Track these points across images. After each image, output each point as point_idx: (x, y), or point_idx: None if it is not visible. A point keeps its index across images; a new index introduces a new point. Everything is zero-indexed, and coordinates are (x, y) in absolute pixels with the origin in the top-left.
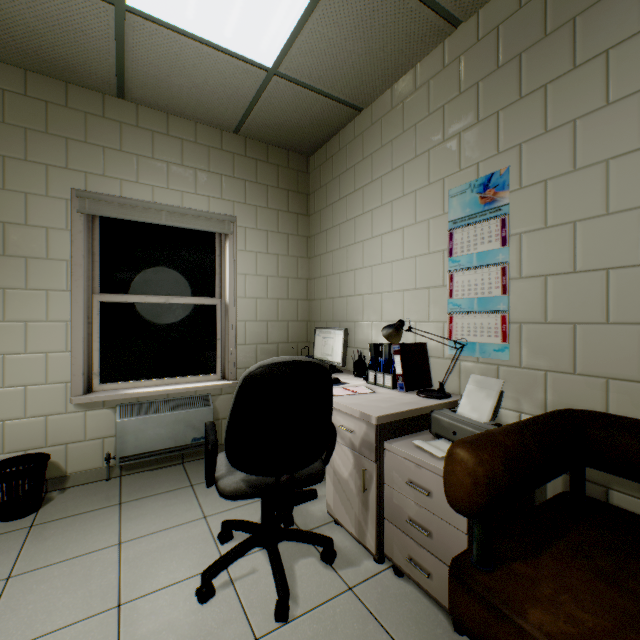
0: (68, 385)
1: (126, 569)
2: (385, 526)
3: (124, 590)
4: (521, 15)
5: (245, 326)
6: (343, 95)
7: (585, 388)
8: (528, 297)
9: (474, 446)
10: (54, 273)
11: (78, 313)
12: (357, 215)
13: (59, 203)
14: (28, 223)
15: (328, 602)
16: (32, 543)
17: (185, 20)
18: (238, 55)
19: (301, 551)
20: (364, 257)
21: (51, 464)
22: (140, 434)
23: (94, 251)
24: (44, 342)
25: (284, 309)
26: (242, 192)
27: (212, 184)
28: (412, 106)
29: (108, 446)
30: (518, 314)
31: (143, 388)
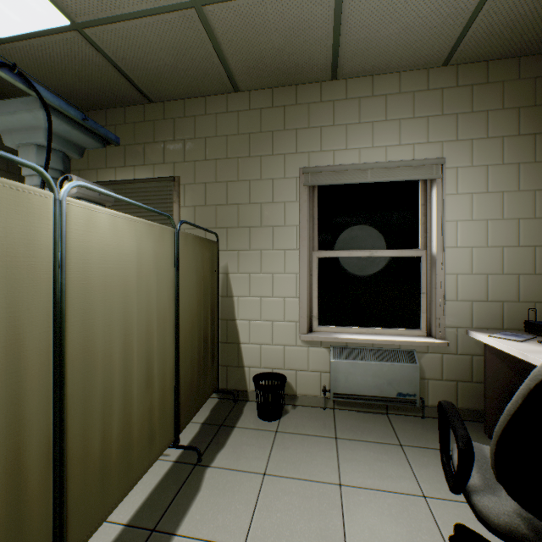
0: (297, 324)
1: (348, 521)
2: None
3: None
4: None
5: (456, 280)
6: None
7: None
8: None
9: None
10: (288, 236)
11: (303, 267)
12: None
13: (291, 182)
14: (273, 201)
15: None
16: (277, 448)
17: None
18: None
19: None
20: None
21: (286, 383)
22: (349, 376)
23: (313, 216)
24: (282, 289)
25: (511, 259)
26: (452, 129)
27: (416, 130)
28: None
29: (323, 379)
30: None
31: (350, 334)
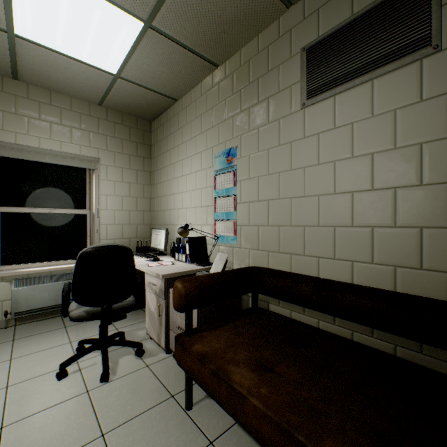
0: None
1: (14, 371)
2: (170, 333)
3: (11, 380)
4: (241, 70)
5: (107, 228)
6: (164, 92)
7: (262, 257)
8: (244, 212)
9: (184, 281)
10: None
11: None
12: (175, 162)
13: None
14: None
15: (133, 372)
16: None
17: (56, 45)
18: (94, 66)
19: (126, 353)
20: (179, 187)
21: None
22: (30, 297)
23: None
24: None
25: (134, 217)
26: (105, 143)
27: (83, 137)
28: (200, 104)
29: (6, 306)
30: (240, 221)
31: (32, 268)
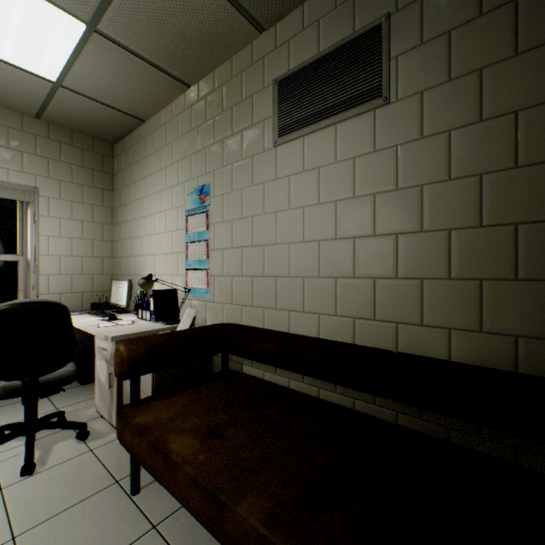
0: None
1: None
2: None
3: None
4: (215, 95)
5: (48, 279)
6: (125, 109)
7: (236, 312)
8: (217, 261)
9: (128, 342)
10: None
11: None
12: (143, 197)
13: None
14: None
15: (70, 460)
16: None
17: None
18: (22, 68)
19: (64, 437)
20: (147, 228)
21: None
22: None
23: None
24: None
25: (89, 265)
26: (45, 168)
27: (12, 159)
28: (171, 129)
29: None
30: (214, 271)
31: None
